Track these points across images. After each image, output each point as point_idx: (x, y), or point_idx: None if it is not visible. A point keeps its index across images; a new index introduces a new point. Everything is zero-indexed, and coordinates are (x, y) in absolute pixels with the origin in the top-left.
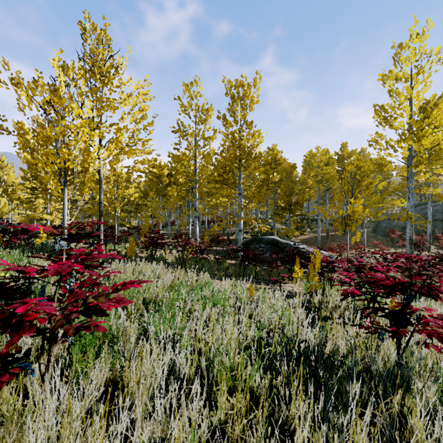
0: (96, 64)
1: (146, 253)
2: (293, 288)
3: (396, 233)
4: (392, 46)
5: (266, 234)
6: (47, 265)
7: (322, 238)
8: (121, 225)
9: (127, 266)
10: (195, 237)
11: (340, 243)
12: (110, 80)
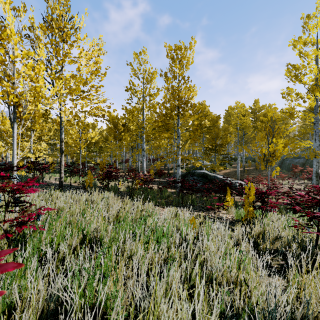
0: (54, 19)
1: (101, 184)
2: (225, 214)
3: (298, 168)
4: (301, 17)
5: (197, 169)
6: (7, 196)
7: (239, 172)
8: (88, 162)
9: (80, 196)
10: (143, 171)
11: (254, 176)
12: (67, 35)
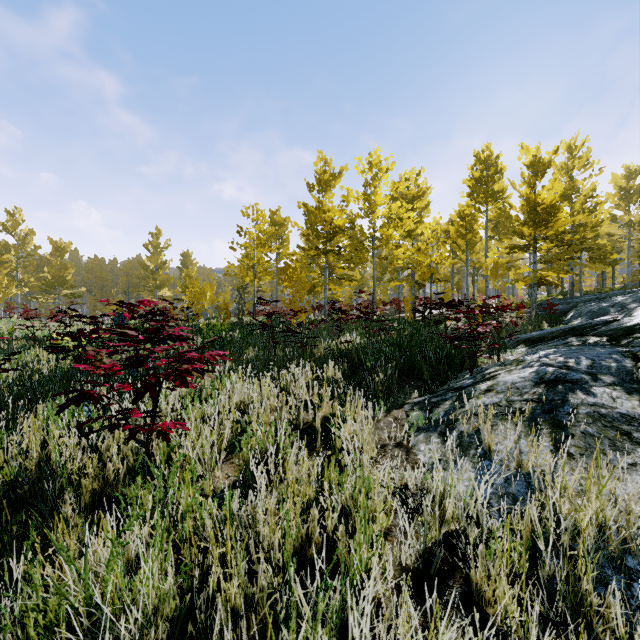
0: None
1: None
2: None
3: None
4: (149, 233)
5: None
6: None
7: None
8: None
9: None
10: None
11: None
12: None
